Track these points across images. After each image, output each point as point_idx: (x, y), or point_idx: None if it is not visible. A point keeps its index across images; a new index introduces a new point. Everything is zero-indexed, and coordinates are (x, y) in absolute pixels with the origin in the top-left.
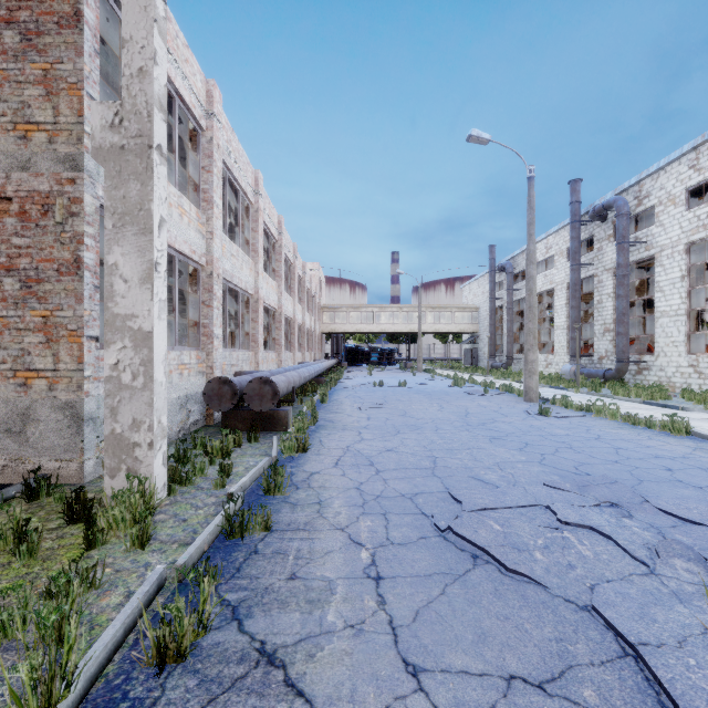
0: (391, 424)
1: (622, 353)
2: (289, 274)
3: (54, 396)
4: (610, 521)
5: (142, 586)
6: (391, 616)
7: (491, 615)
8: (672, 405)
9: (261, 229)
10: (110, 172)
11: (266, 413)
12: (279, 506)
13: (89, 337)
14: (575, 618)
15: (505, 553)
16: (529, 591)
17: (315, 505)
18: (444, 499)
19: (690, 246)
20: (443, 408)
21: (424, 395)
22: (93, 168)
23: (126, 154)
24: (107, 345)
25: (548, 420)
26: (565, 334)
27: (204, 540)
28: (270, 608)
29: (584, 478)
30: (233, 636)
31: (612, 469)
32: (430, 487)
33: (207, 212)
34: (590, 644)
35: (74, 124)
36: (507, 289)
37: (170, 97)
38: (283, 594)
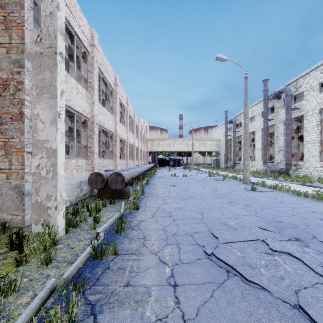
0: (179, 195)
1: (288, 161)
2: (131, 124)
3: (9, 182)
4: (298, 249)
5: (40, 293)
6: (183, 312)
7: (241, 312)
8: (314, 185)
9: (118, 102)
10: (35, 66)
11: (119, 189)
12: (122, 239)
13: (27, 152)
14: (291, 314)
15: (244, 270)
16: (261, 294)
17: (141, 239)
18: (208, 236)
19: (321, 110)
20: (204, 187)
21: (195, 180)
22: (29, 67)
23: (43, 56)
24: (33, 156)
25: (255, 193)
26: (261, 152)
27: (80, 261)
28: (113, 306)
29: (280, 224)
30: None
31: (292, 219)
32: (201, 229)
33: (91, 92)
34: None
35: (19, 44)
36: (233, 131)
37: (72, 36)
38: (121, 296)
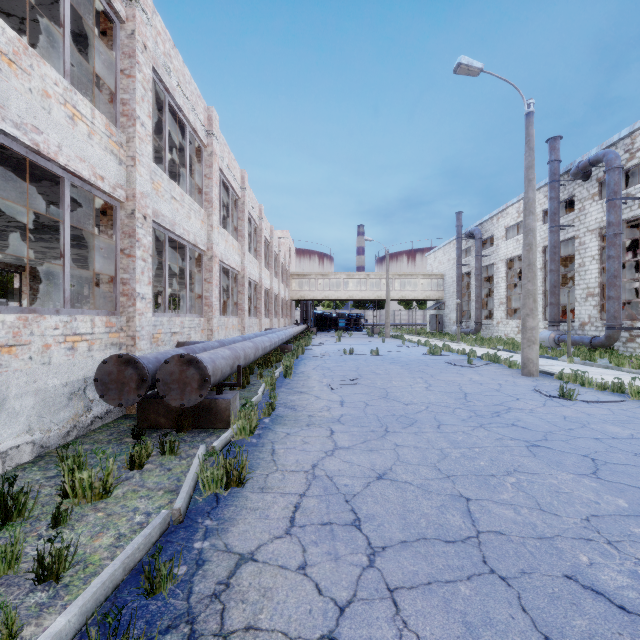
0: (372, 413)
1: (613, 319)
2: (255, 237)
3: None
4: None
5: None
6: None
7: None
8: None
9: (216, 177)
10: None
11: (199, 402)
12: None
13: None
14: None
15: None
16: None
17: None
18: None
19: None
20: (431, 386)
21: (401, 366)
22: None
23: None
24: None
25: (578, 407)
26: (540, 299)
27: None
28: None
29: None
30: None
31: None
32: (507, 635)
33: (127, 131)
34: None
35: None
36: (475, 255)
37: None
38: None
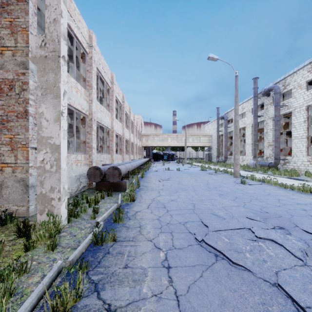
0: (173, 188)
1: (277, 155)
2: (127, 120)
3: (15, 175)
4: (280, 236)
5: (49, 273)
6: (175, 289)
7: (227, 289)
8: (301, 179)
9: (114, 99)
10: (40, 68)
11: (116, 183)
12: (120, 228)
13: (31, 148)
14: (270, 291)
15: (231, 254)
16: (245, 275)
17: (138, 227)
18: (199, 225)
19: (308, 107)
20: (196, 180)
21: (188, 174)
22: (33, 68)
23: (47, 60)
24: (38, 151)
25: (245, 186)
26: (251, 147)
27: (82, 247)
28: (114, 285)
29: (266, 214)
30: (94, 301)
31: (278, 210)
32: (193, 218)
33: (89, 91)
34: (279, 306)
35: (24, 47)
36: (224, 127)
37: (72, 38)
38: (121, 276)
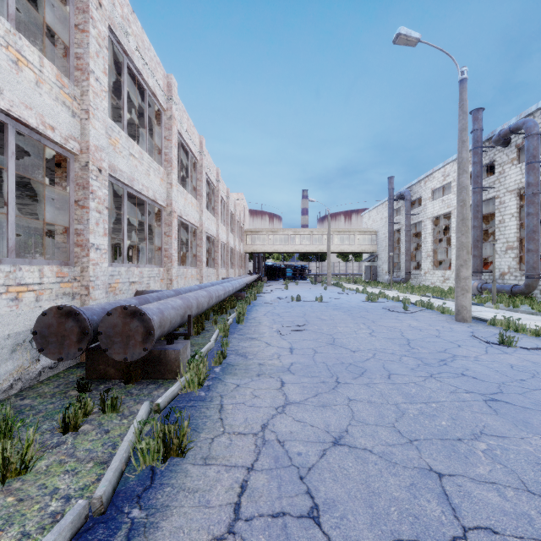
0: (321, 361)
1: (532, 269)
2: (213, 197)
3: None
4: None
5: None
6: None
7: None
8: None
9: (175, 139)
10: None
11: (148, 353)
12: None
13: None
14: None
15: None
16: None
17: None
18: None
19: None
20: (374, 332)
21: (344, 312)
22: None
23: None
24: None
25: (521, 355)
26: None
27: None
28: None
29: None
30: None
31: None
32: None
33: (81, 84)
34: None
35: None
36: (405, 213)
37: None
38: None
